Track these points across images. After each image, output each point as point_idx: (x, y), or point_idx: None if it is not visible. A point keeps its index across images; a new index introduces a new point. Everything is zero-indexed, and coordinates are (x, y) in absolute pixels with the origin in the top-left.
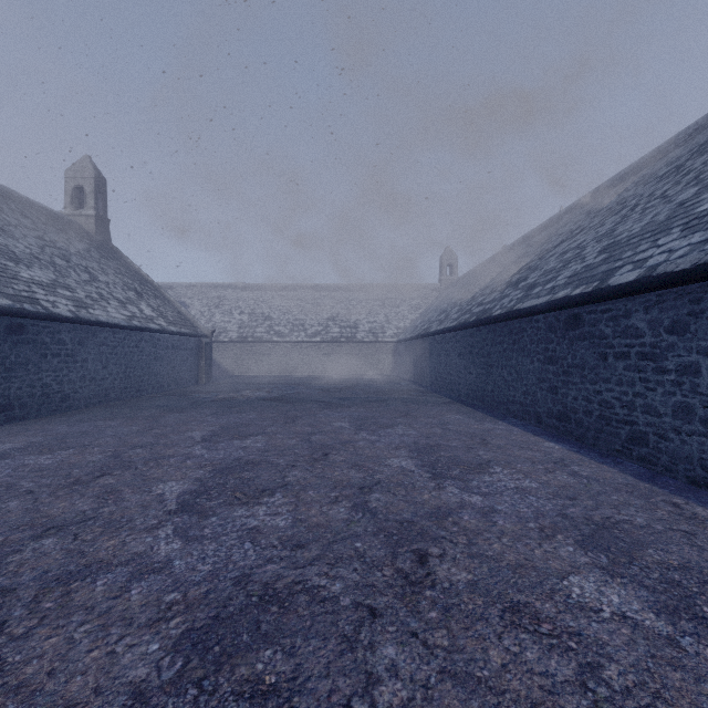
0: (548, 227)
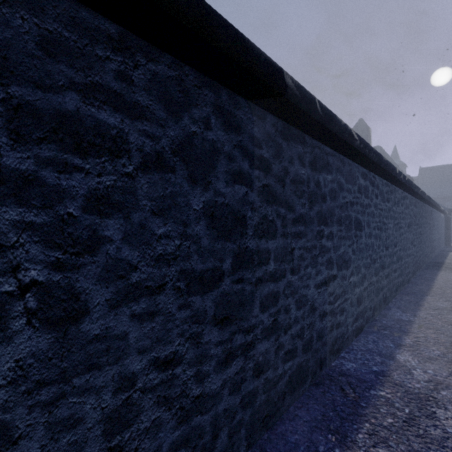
0: None
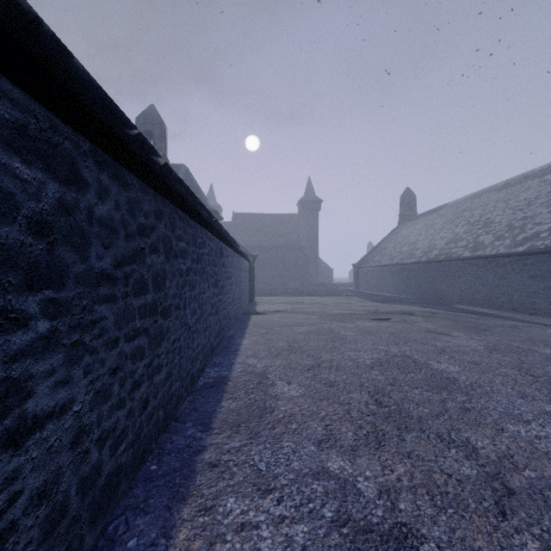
0: None
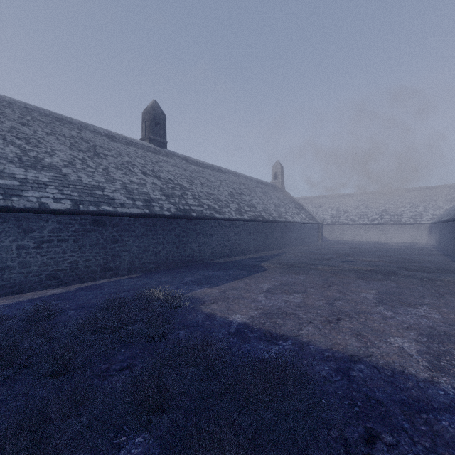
0: None
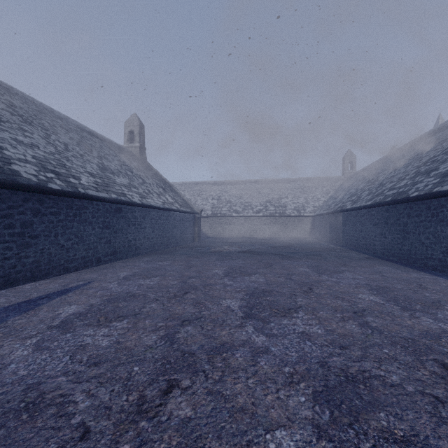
0: (441, 130)
